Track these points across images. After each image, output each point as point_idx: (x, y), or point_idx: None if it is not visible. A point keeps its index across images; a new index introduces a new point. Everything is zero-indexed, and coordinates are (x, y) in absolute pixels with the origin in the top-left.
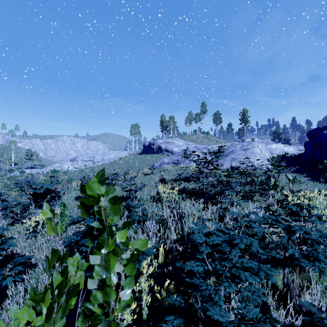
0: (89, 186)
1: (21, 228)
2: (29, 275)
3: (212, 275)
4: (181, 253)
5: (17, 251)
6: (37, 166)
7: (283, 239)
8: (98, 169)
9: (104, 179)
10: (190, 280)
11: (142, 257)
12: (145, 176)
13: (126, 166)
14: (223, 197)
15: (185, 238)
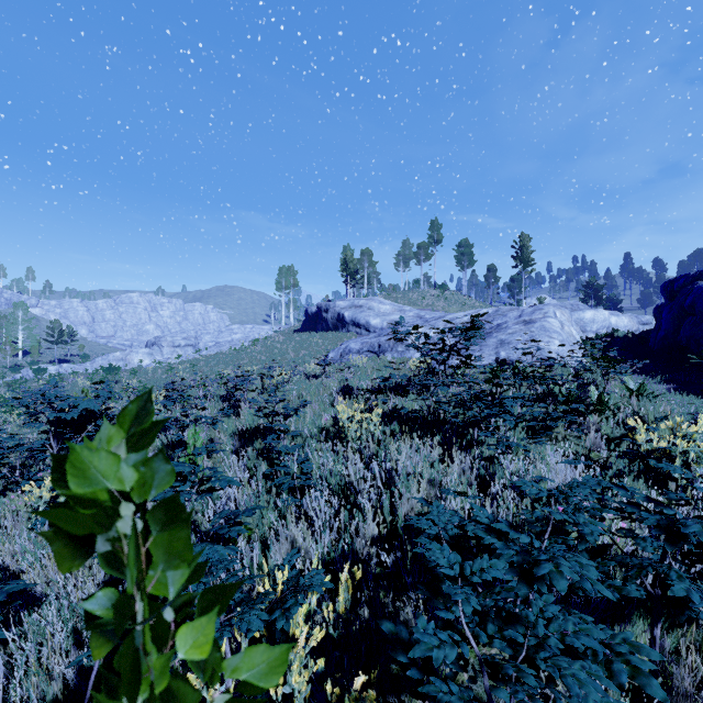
0: (73, 465)
1: (21, 504)
2: (25, 626)
3: (483, 670)
4: (391, 570)
5: (5, 561)
6: (74, 358)
7: (645, 547)
8: (206, 365)
9: (149, 428)
10: (423, 688)
11: (293, 600)
12: (309, 380)
13: (267, 358)
14: (488, 434)
15: (400, 532)
